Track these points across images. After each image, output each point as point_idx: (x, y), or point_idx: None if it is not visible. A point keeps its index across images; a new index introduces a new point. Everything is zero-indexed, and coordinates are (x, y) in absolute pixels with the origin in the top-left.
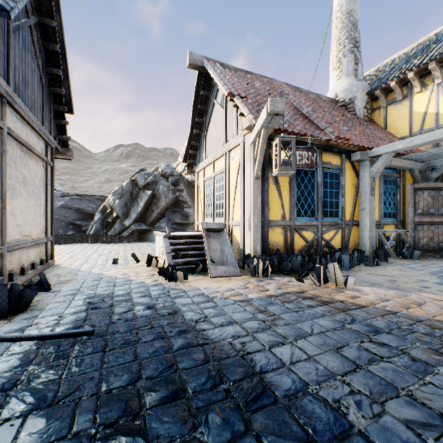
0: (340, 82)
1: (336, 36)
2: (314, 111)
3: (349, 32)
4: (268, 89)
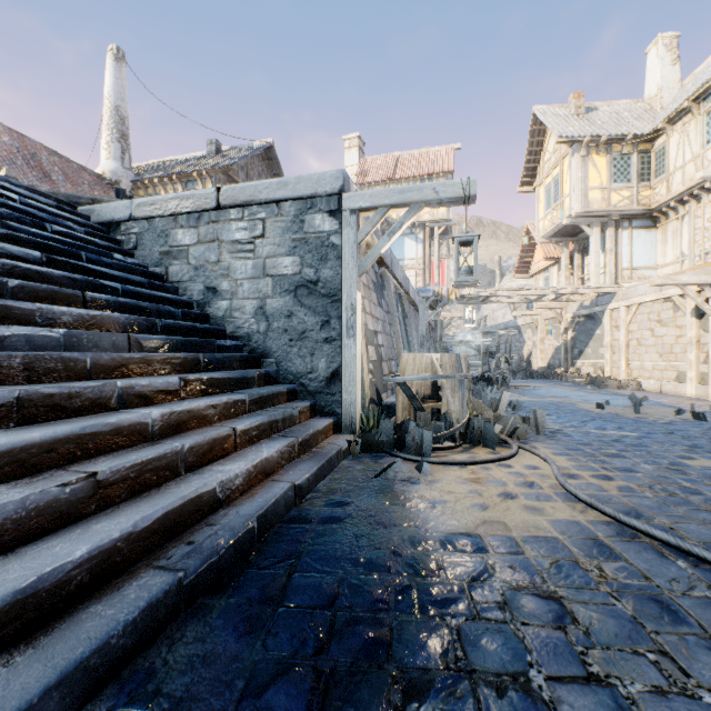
0: (109, 163)
1: (107, 120)
2: (66, 181)
3: (117, 124)
4: (18, 147)
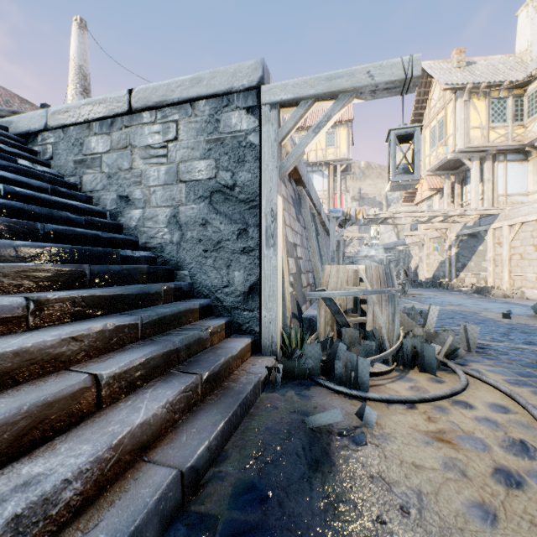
0: None
1: (72, 77)
2: None
3: (80, 80)
4: None
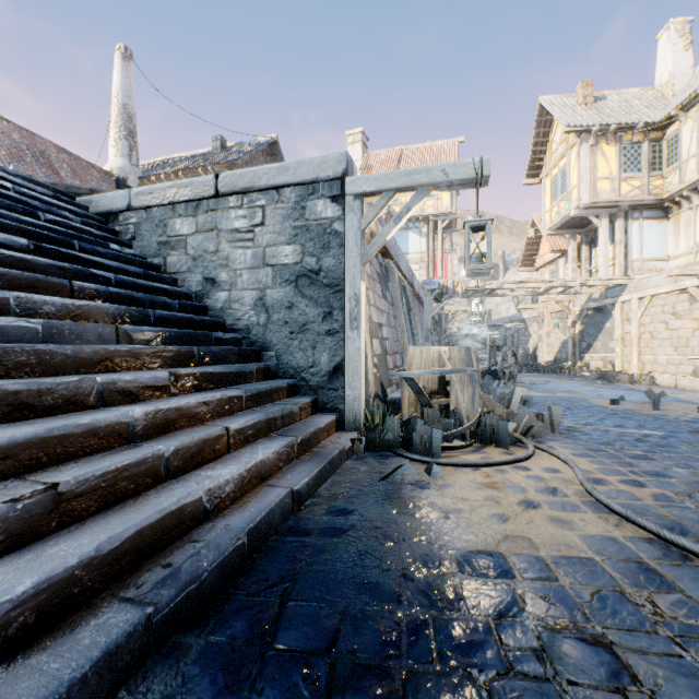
0: (117, 160)
1: (115, 118)
2: (75, 177)
3: (125, 122)
4: (28, 144)
